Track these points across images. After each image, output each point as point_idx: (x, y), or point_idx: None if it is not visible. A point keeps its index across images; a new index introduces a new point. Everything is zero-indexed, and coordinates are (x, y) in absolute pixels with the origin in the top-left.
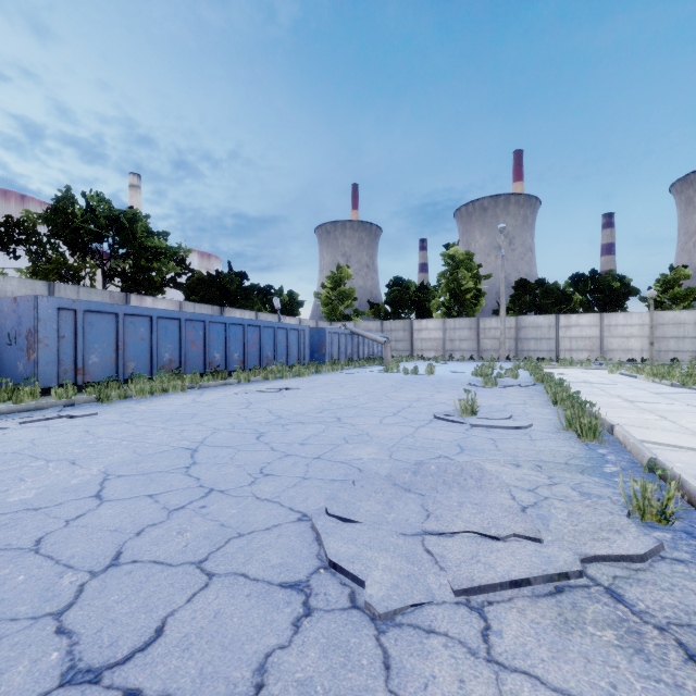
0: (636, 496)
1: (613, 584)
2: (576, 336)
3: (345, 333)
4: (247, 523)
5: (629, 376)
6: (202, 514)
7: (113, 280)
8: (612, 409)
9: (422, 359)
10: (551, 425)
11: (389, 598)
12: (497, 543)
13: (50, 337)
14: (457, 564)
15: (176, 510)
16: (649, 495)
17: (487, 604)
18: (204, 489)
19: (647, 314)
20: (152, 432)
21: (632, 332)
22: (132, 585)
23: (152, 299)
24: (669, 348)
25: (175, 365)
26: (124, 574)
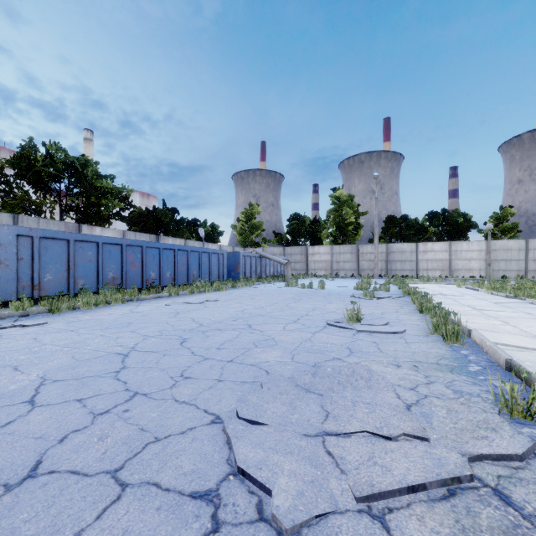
0: (504, 395)
1: (499, 484)
2: (432, 259)
3: (255, 256)
4: (164, 427)
5: (472, 290)
6: (124, 419)
7: (69, 213)
8: (465, 316)
9: (315, 276)
10: (421, 330)
11: (295, 509)
12: (390, 443)
13: (10, 259)
14: (356, 467)
15: (101, 415)
16: (516, 394)
17: (388, 511)
18: (130, 393)
19: (484, 242)
20: (92, 339)
21: (473, 256)
22: (44, 500)
23: (101, 229)
24: (500, 268)
25: (118, 282)
26: (38, 487)
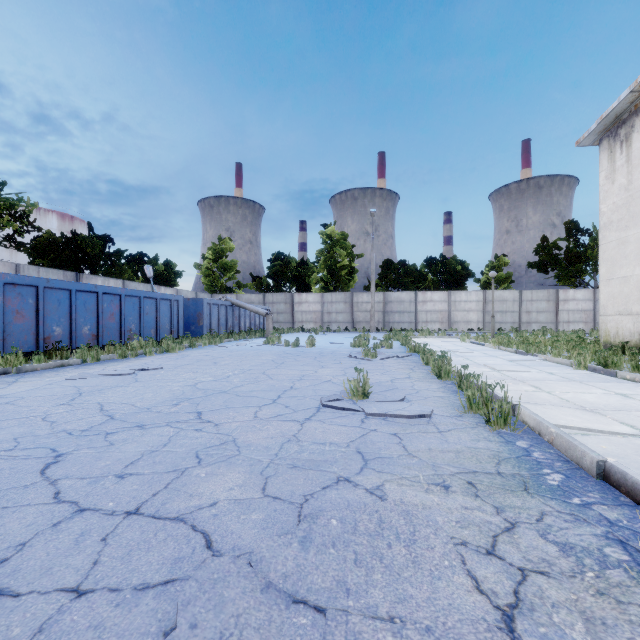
0: None
1: None
2: (431, 310)
3: (225, 304)
4: None
5: (478, 344)
6: None
7: None
8: (490, 380)
9: (302, 330)
10: (449, 406)
11: None
12: None
13: None
14: None
15: None
16: None
17: None
18: None
19: (482, 293)
20: None
21: (471, 307)
22: None
23: None
24: (496, 320)
25: None
26: None
